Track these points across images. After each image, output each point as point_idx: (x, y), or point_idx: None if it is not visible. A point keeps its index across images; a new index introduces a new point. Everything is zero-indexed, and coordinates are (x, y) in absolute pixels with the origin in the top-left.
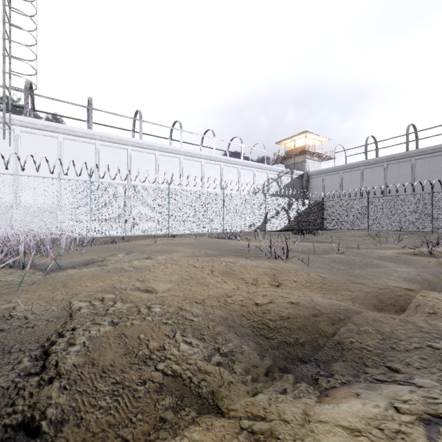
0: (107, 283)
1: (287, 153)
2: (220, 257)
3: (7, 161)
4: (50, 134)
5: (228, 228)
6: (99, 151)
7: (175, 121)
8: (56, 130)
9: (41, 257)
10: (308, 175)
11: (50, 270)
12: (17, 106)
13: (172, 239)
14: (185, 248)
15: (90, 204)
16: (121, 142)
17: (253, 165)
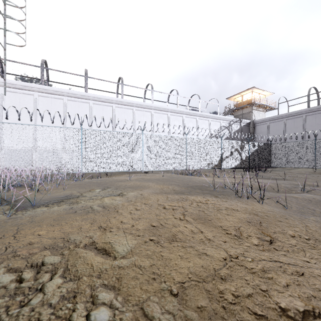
0: (63, 232)
1: (236, 106)
2: (188, 195)
3: (19, 114)
4: (58, 97)
5: (190, 166)
6: (92, 108)
7: (148, 84)
8: (62, 94)
9: (31, 191)
10: (254, 122)
11: (23, 208)
12: (37, 79)
13: (144, 175)
14: (155, 184)
15: (81, 147)
16: (108, 101)
17: (208, 116)
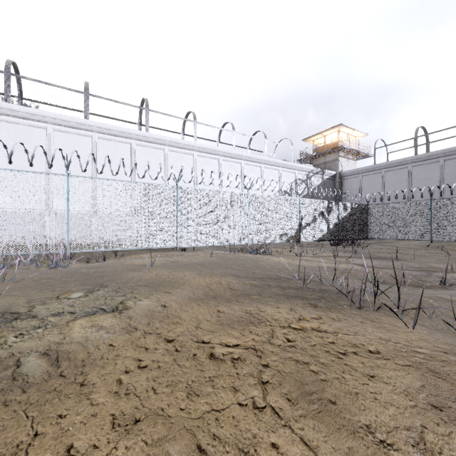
0: None
1: (316, 151)
2: (260, 303)
3: None
4: (37, 124)
5: (253, 238)
6: (96, 145)
7: (188, 112)
8: (44, 120)
9: None
10: (341, 175)
11: None
12: (1, 93)
13: (180, 255)
14: (195, 277)
15: (67, 207)
16: (124, 135)
17: (278, 163)
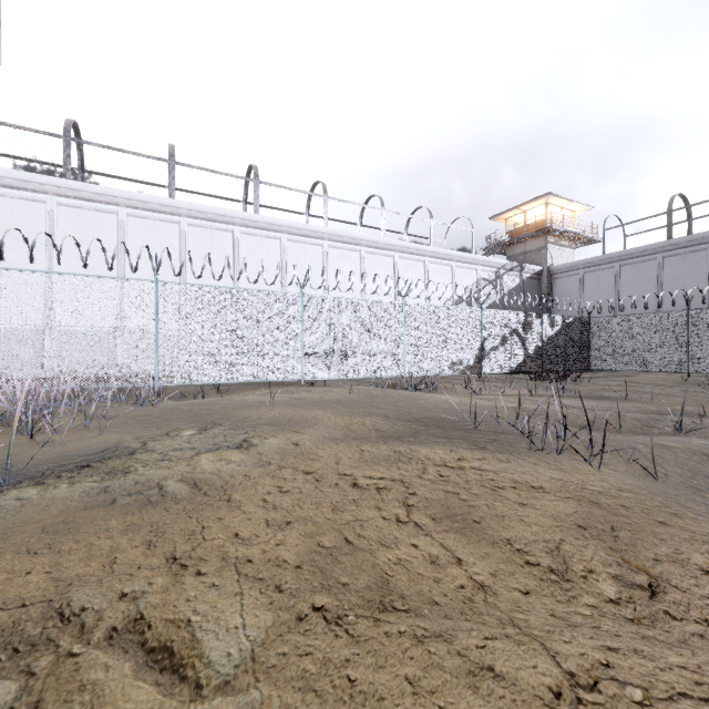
0: (57, 578)
1: (511, 235)
2: (413, 445)
3: (1, 244)
4: (106, 207)
5: (411, 368)
6: (185, 236)
7: (315, 183)
8: (116, 201)
9: (18, 436)
10: (551, 272)
11: None
12: (57, 165)
13: (307, 391)
14: (331, 416)
15: (156, 325)
16: (224, 219)
17: (451, 256)
